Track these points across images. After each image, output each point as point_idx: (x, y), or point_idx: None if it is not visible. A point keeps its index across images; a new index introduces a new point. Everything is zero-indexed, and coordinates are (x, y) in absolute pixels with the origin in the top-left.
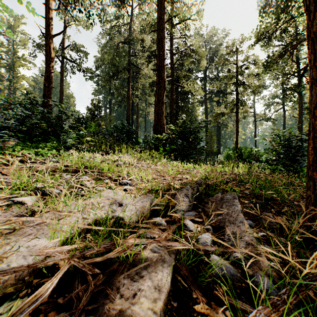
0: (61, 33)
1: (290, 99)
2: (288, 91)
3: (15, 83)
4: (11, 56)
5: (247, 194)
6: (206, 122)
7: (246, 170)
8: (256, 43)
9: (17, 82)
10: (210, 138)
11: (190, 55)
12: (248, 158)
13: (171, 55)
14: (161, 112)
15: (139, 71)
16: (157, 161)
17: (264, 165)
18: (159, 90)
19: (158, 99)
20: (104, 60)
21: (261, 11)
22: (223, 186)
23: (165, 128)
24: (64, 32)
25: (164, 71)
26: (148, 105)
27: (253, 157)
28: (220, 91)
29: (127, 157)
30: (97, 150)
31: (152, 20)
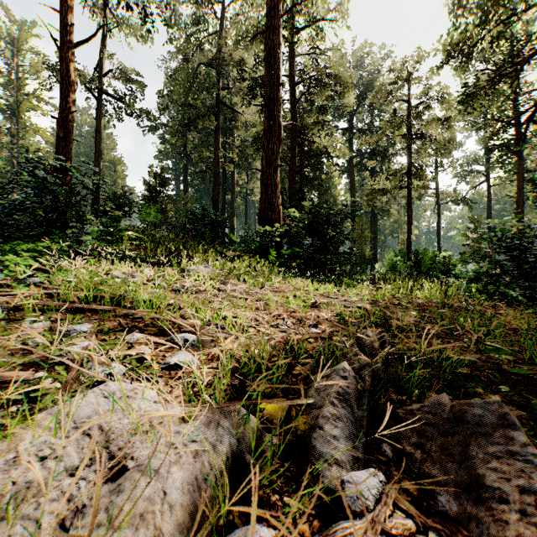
0: (89, 40)
1: (500, 166)
2: (496, 152)
3: (20, 140)
4: (13, 91)
5: (479, 368)
6: (353, 205)
7: (437, 295)
8: (447, 61)
9: (25, 138)
10: (359, 235)
11: (327, 84)
12: (430, 270)
13: (291, 86)
14: (274, 185)
15: (235, 117)
16: (264, 279)
17: (463, 283)
18: (270, 143)
19: (268, 160)
20: (173, 96)
21: (457, 0)
22: (414, 343)
23: (280, 214)
24: (102, 47)
25: (278, 108)
26: (251, 176)
27: (440, 268)
28: (376, 152)
29: (204, 270)
30: (148, 257)
31: (258, 19)
